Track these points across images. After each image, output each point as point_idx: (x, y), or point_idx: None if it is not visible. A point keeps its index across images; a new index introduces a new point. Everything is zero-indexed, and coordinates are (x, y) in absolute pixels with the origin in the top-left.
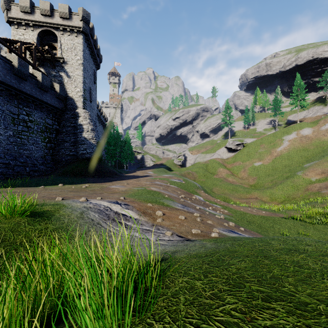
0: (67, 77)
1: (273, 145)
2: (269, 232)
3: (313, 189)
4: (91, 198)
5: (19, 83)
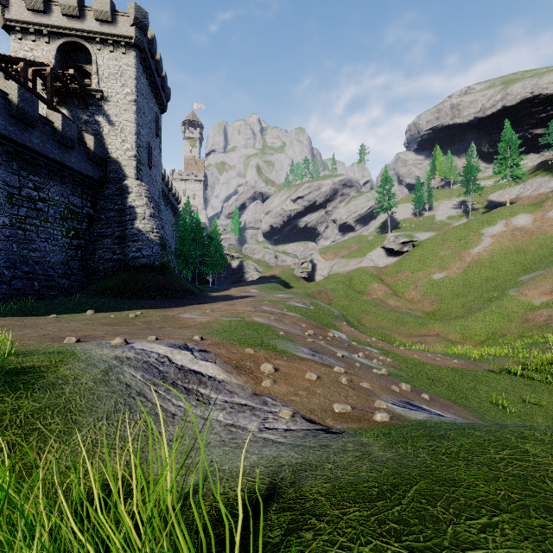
0: (109, 124)
1: (465, 244)
2: (471, 400)
3: (537, 319)
4: (139, 337)
5: (21, 132)
